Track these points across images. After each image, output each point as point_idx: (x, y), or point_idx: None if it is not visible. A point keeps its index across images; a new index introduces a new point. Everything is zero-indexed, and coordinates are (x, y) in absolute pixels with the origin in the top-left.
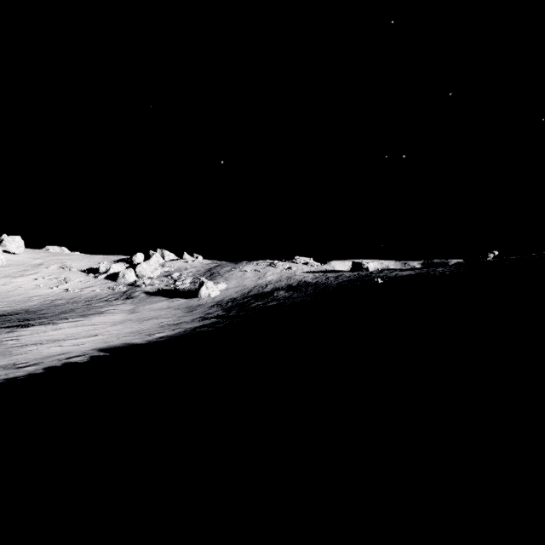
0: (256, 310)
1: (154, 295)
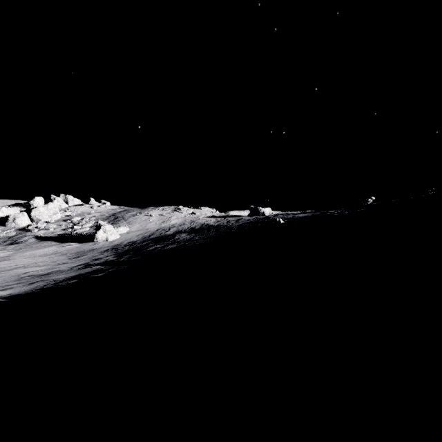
0: (152, 254)
1: (45, 240)
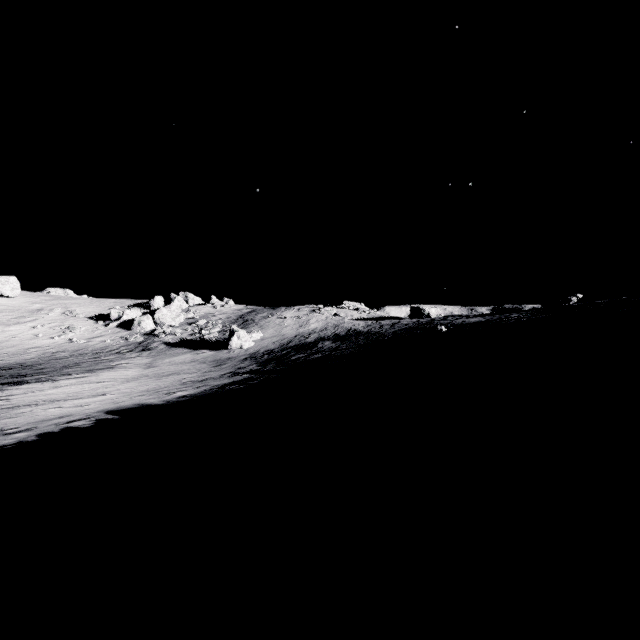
0: (297, 364)
1: (176, 347)
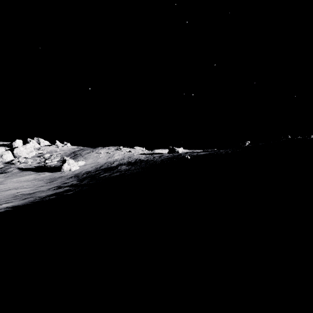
0: (103, 179)
1: (26, 170)
